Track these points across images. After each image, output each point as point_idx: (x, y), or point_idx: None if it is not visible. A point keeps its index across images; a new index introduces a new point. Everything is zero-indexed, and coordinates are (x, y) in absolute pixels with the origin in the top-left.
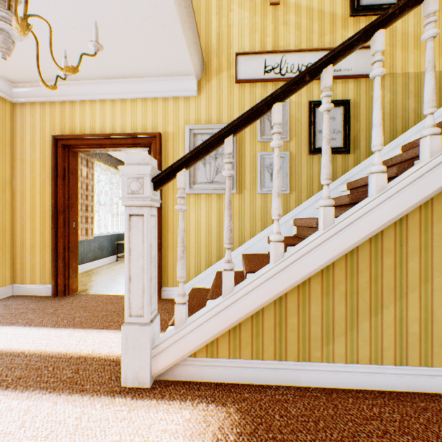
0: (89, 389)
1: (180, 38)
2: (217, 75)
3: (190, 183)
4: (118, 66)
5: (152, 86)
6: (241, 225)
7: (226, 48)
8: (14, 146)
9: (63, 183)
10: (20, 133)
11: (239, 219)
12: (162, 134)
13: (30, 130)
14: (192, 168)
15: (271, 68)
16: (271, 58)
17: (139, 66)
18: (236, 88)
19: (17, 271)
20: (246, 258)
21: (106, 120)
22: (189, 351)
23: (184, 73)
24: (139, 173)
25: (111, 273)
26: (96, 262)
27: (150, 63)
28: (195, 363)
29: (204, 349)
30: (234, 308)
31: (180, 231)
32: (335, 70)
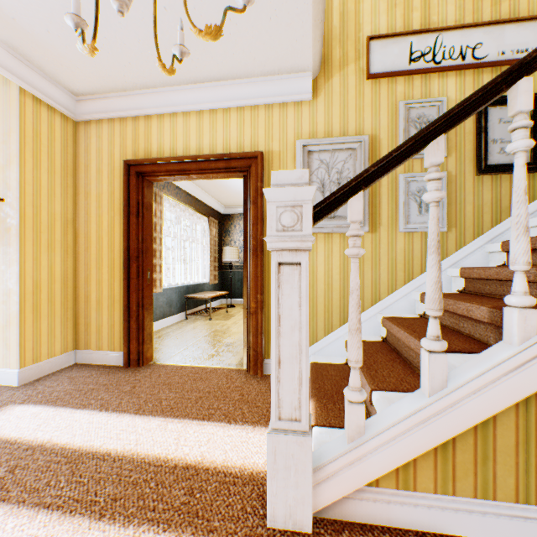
0: (219, 528)
1: (306, 13)
2: (341, 70)
3: None
4: (211, 63)
5: (252, 90)
6: (374, 276)
7: (352, 32)
8: (76, 176)
9: (137, 221)
10: (84, 159)
11: (371, 268)
12: (264, 153)
13: (95, 155)
14: None
15: (419, 54)
16: (419, 40)
17: (239, 62)
18: (367, 86)
19: (80, 333)
20: (400, 325)
21: (190, 138)
22: (372, 478)
23: (298, 68)
24: (294, 199)
25: (185, 336)
26: (164, 320)
27: (255, 55)
28: (378, 497)
29: (391, 476)
30: (450, 415)
31: (354, 288)
32: (519, 51)
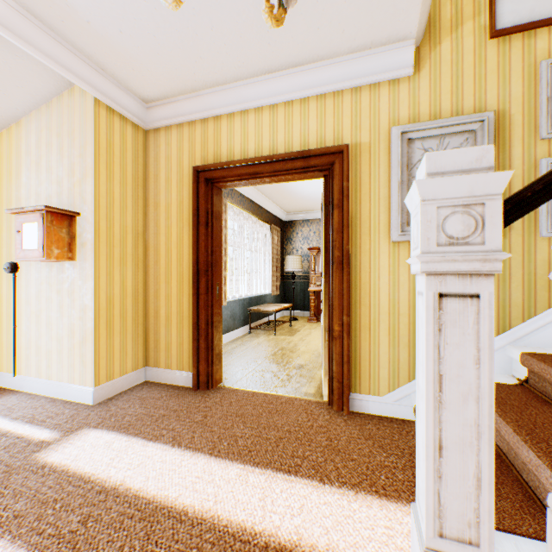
0: None
1: None
2: (452, 32)
3: (400, 223)
4: (290, 45)
5: (336, 72)
6: (502, 296)
7: None
8: (146, 187)
9: (206, 232)
10: (153, 169)
11: (497, 286)
12: (350, 147)
13: (164, 164)
14: (404, 197)
15: None
16: None
17: (324, 38)
18: (491, 47)
19: (150, 349)
20: None
21: (262, 137)
22: None
23: (396, 37)
24: (468, 193)
25: (251, 354)
26: (228, 334)
27: (345, 27)
28: None
29: None
30: None
31: None
32: None
